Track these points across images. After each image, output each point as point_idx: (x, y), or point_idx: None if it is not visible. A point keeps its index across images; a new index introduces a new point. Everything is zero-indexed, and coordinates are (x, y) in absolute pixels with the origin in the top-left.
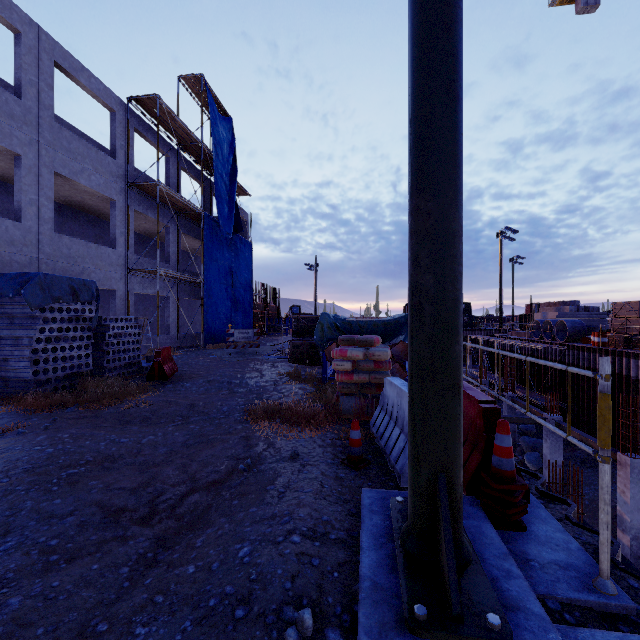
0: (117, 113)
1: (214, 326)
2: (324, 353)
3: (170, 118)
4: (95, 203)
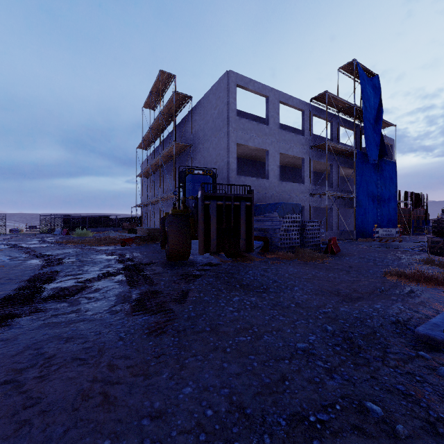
0: (304, 111)
1: (363, 226)
2: None
3: (333, 99)
4: (293, 161)
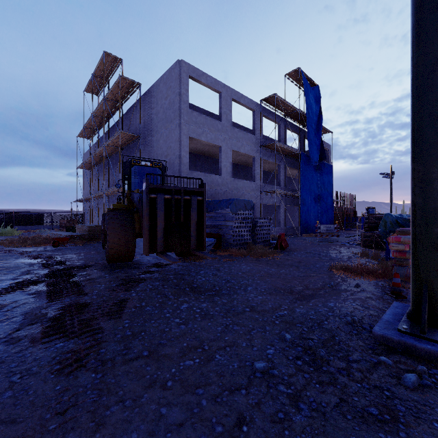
0: (255, 111)
1: (306, 222)
2: (387, 241)
3: (281, 103)
4: (245, 159)
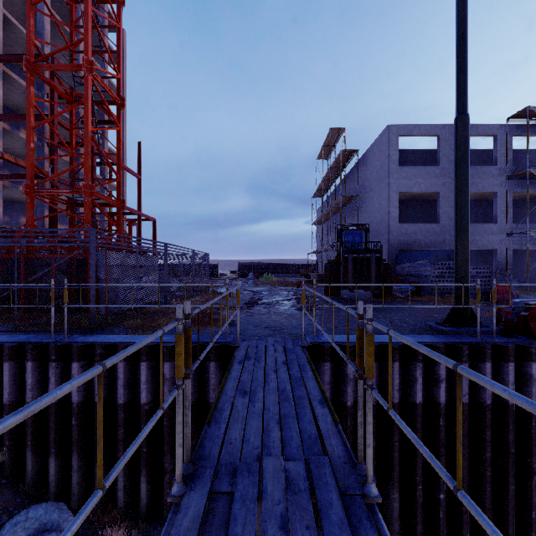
0: (497, 135)
1: None
2: None
3: None
4: (488, 194)
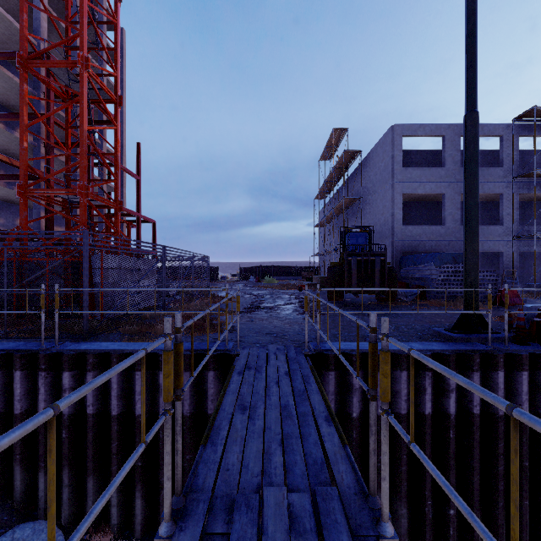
0: (503, 136)
1: None
2: None
3: None
4: (494, 195)
